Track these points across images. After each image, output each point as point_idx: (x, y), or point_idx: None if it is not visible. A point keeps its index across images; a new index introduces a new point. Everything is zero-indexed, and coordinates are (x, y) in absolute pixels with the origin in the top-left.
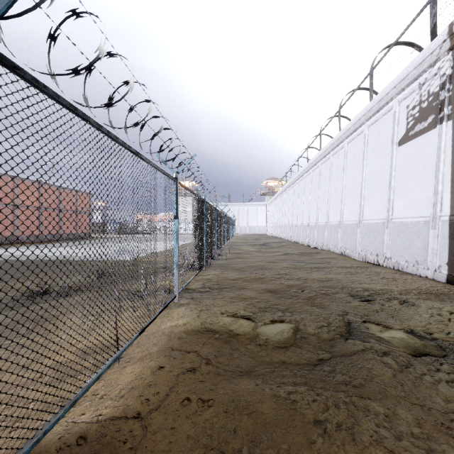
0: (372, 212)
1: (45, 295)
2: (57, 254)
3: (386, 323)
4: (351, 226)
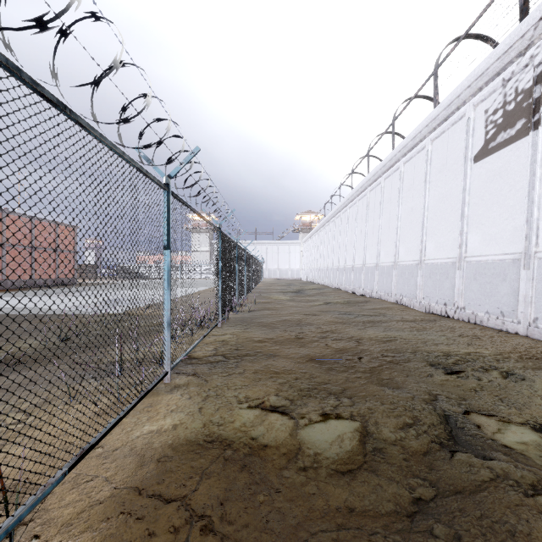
0: (438, 249)
1: None
2: (16, 306)
3: (497, 411)
4: (409, 268)
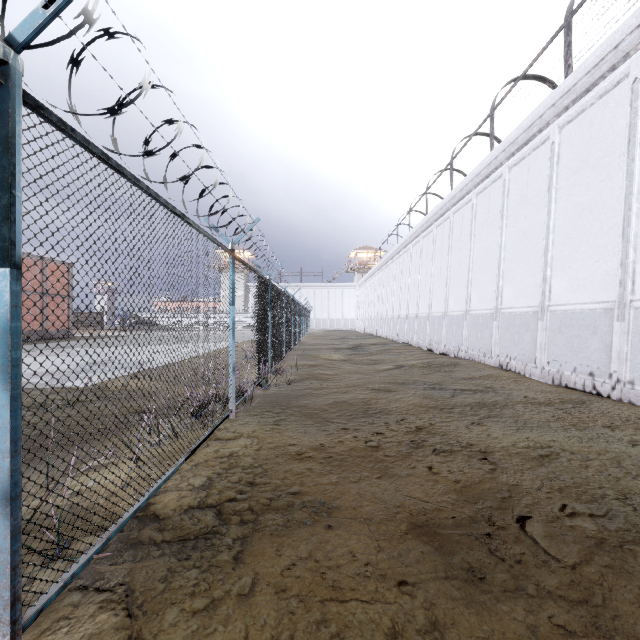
0: (575, 289)
1: None
2: None
3: None
4: (522, 317)
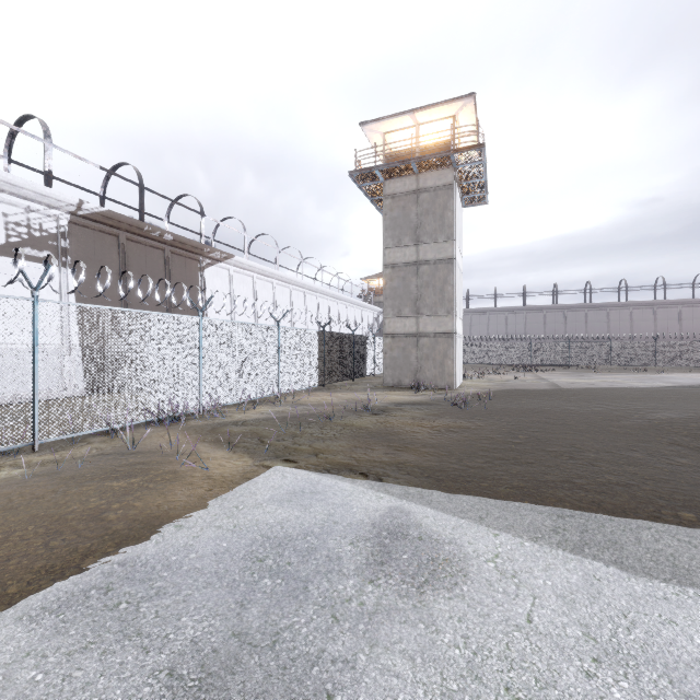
0: None
1: (365, 412)
2: None
3: None
4: None
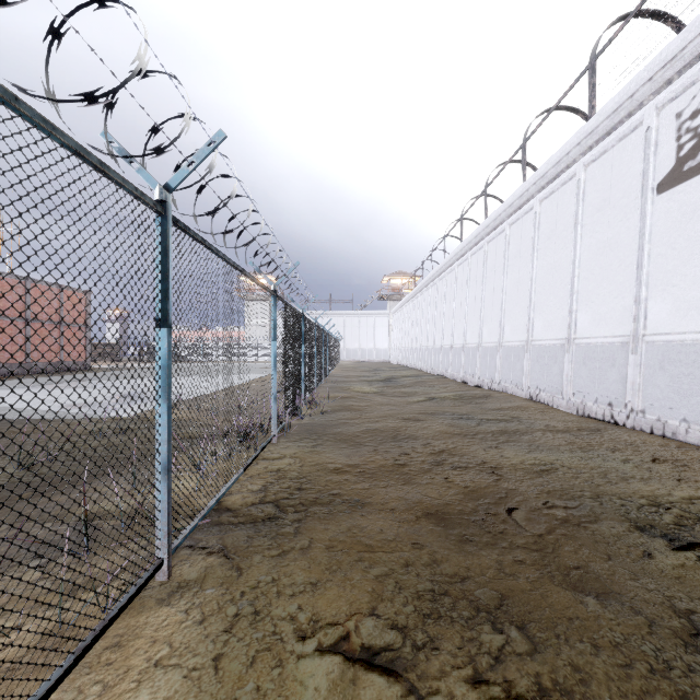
0: (597, 323)
1: None
2: None
3: None
4: (550, 349)
